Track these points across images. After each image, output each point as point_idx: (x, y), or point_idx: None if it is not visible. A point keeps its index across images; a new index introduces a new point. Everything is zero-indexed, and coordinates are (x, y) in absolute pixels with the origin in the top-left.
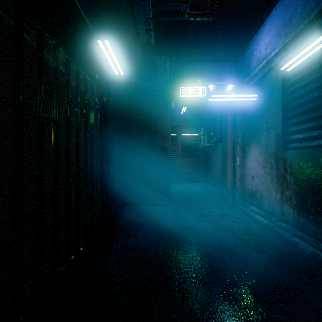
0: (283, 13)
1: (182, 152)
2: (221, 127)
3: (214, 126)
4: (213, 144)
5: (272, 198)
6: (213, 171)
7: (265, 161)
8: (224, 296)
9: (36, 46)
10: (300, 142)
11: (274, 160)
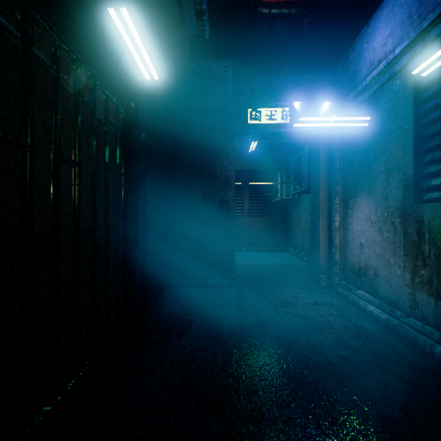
0: None
1: (250, 207)
2: (309, 170)
3: (297, 169)
4: (295, 196)
5: (396, 279)
6: (294, 236)
7: (383, 221)
8: None
9: None
10: None
11: (400, 219)
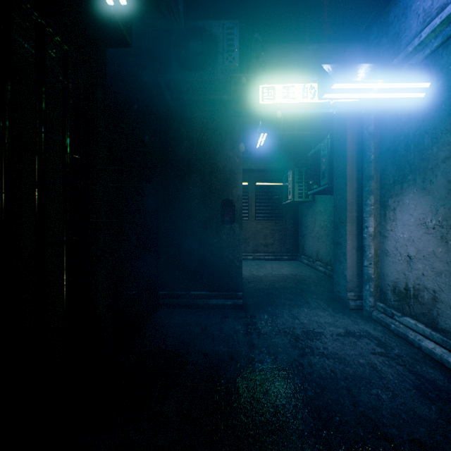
0: None
1: (257, 211)
2: (331, 165)
3: (314, 165)
4: (308, 198)
5: None
6: (307, 242)
7: (448, 226)
8: None
9: None
10: None
11: None
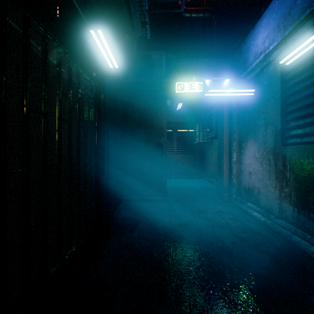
0: (281, 5)
1: (178, 148)
2: (217, 123)
3: (209, 122)
4: (208, 140)
5: (271, 195)
6: (208, 167)
7: (263, 157)
8: (224, 302)
9: (22, 33)
10: (300, 137)
11: (273, 156)
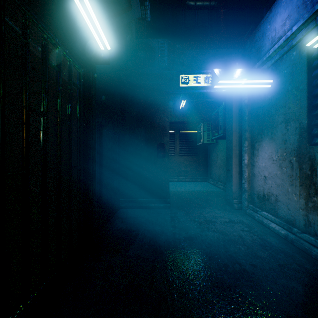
0: None
1: (180, 149)
2: (225, 122)
3: (215, 120)
4: (213, 141)
5: (293, 204)
6: (213, 170)
7: (282, 159)
8: None
9: None
10: None
11: (296, 158)
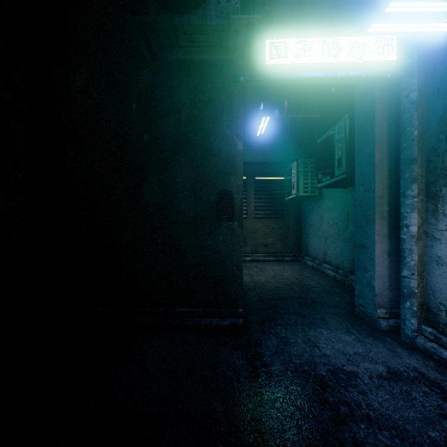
0: None
1: (256, 208)
2: (350, 150)
3: (326, 152)
4: (314, 193)
5: None
6: (312, 242)
7: None
8: None
9: None
10: None
11: None
